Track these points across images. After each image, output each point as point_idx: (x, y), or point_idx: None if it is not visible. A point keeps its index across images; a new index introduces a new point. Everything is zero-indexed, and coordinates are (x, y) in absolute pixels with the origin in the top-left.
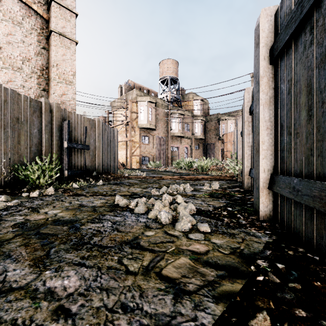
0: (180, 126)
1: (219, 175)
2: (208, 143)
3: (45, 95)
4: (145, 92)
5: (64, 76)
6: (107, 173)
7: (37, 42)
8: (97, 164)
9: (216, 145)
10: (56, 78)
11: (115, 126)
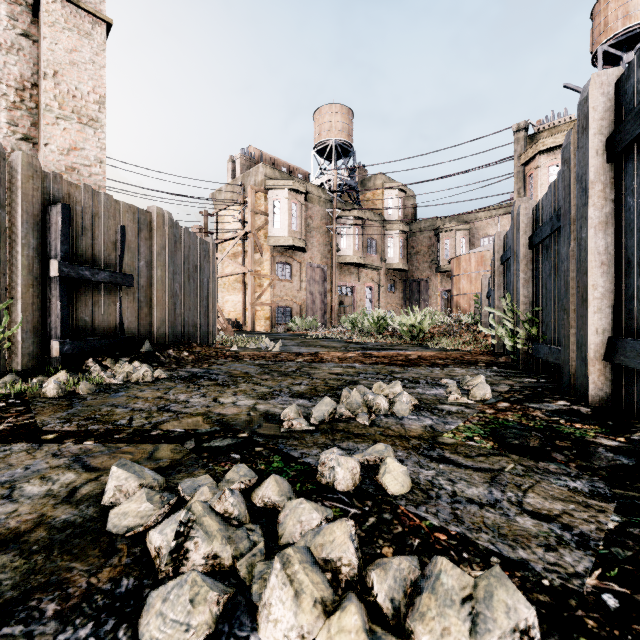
0: (356, 242)
1: (457, 350)
2: (415, 280)
3: (30, 152)
4: (283, 171)
5: (76, 103)
6: (183, 346)
7: (7, 17)
8: (156, 324)
9: (432, 283)
10: (52, 107)
11: (221, 242)
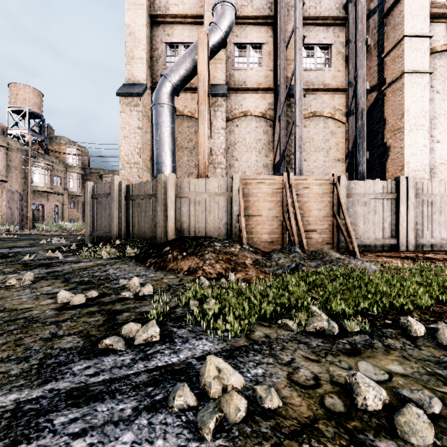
0: (46, 178)
1: None
2: None
3: None
4: None
5: None
6: None
7: None
8: None
9: None
10: None
11: None
